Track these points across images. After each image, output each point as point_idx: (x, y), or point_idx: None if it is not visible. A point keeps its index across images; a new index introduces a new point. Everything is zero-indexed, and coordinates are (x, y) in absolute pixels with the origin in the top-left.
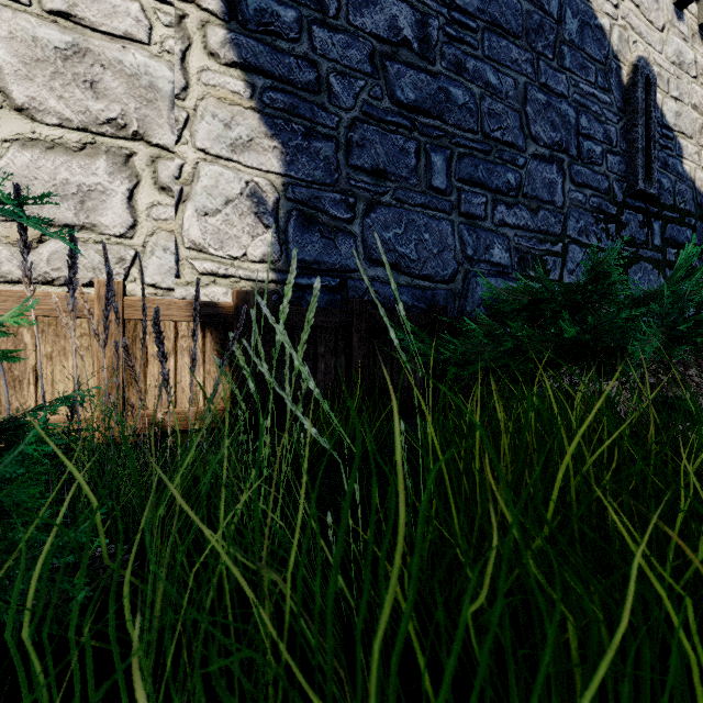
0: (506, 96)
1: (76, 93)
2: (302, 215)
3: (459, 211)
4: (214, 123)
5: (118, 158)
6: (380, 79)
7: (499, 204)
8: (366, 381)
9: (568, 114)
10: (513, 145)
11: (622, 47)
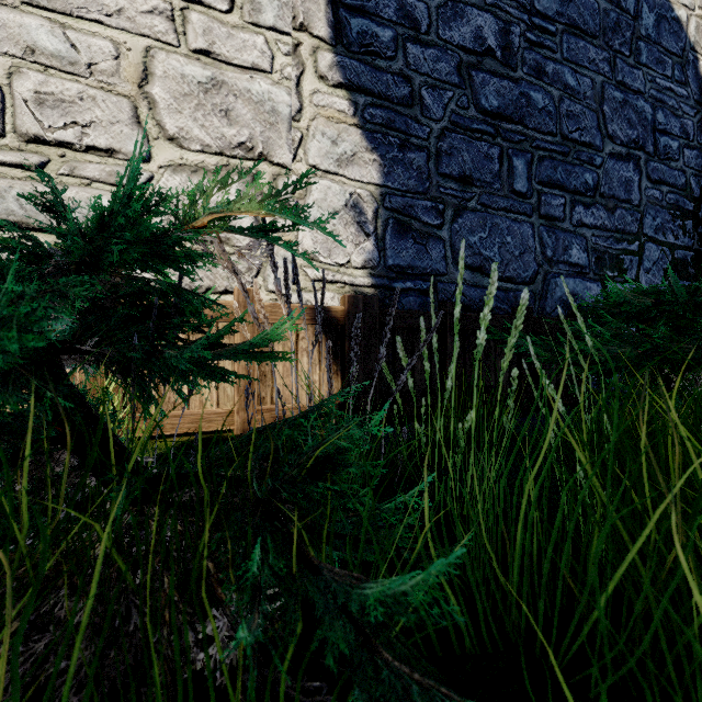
0: (584, 96)
1: (214, 122)
2: (398, 223)
3: (539, 213)
4: (323, 141)
5: (246, 178)
6: (466, 89)
7: (577, 205)
8: (458, 380)
9: (644, 111)
10: (590, 145)
11: (699, 38)
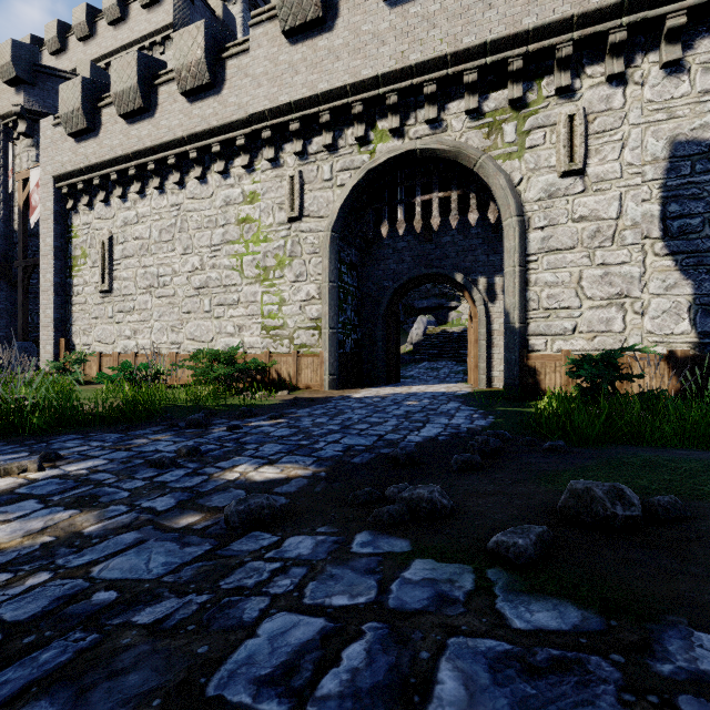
0: None
1: (605, 288)
2: (704, 310)
3: None
4: (657, 282)
5: (619, 306)
6: None
7: None
8: None
9: None
10: None
11: None
